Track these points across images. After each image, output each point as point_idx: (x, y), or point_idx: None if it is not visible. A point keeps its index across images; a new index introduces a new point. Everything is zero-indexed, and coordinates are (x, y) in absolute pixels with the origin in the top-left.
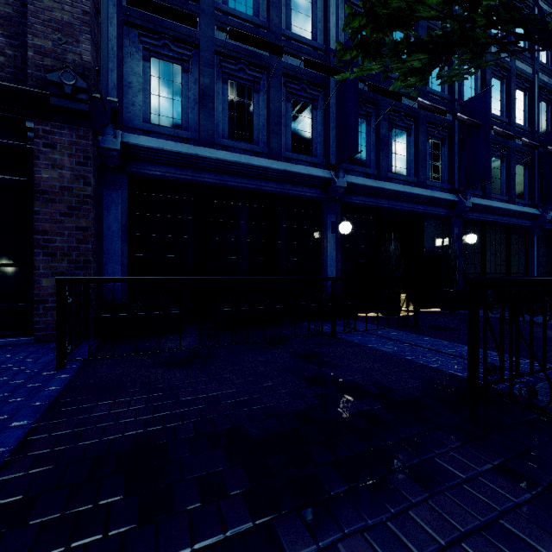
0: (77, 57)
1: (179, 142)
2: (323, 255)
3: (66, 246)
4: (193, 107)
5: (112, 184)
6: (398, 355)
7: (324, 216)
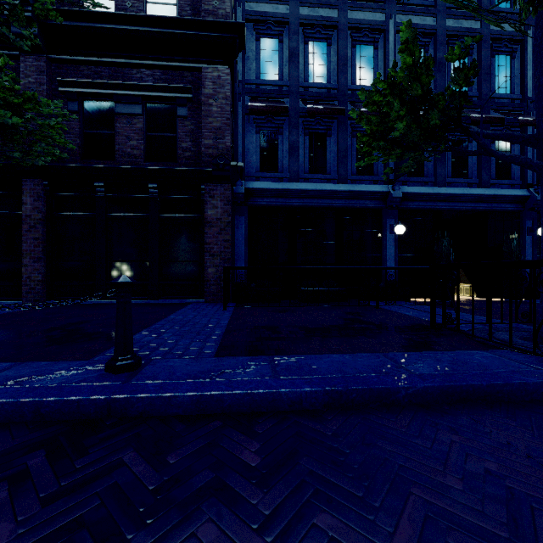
0: (223, 145)
1: (277, 181)
2: (383, 251)
3: (219, 250)
4: (285, 156)
5: (239, 212)
6: (412, 316)
7: (383, 220)
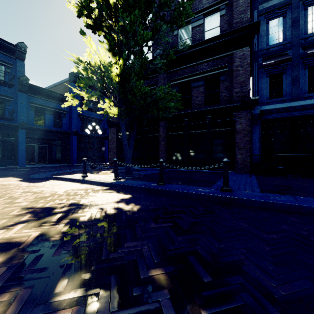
0: (246, 89)
1: (281, 102)
2: None
3: (243, 146)
4: (288, 86)
5: (255, 124)
6: None
7: None
